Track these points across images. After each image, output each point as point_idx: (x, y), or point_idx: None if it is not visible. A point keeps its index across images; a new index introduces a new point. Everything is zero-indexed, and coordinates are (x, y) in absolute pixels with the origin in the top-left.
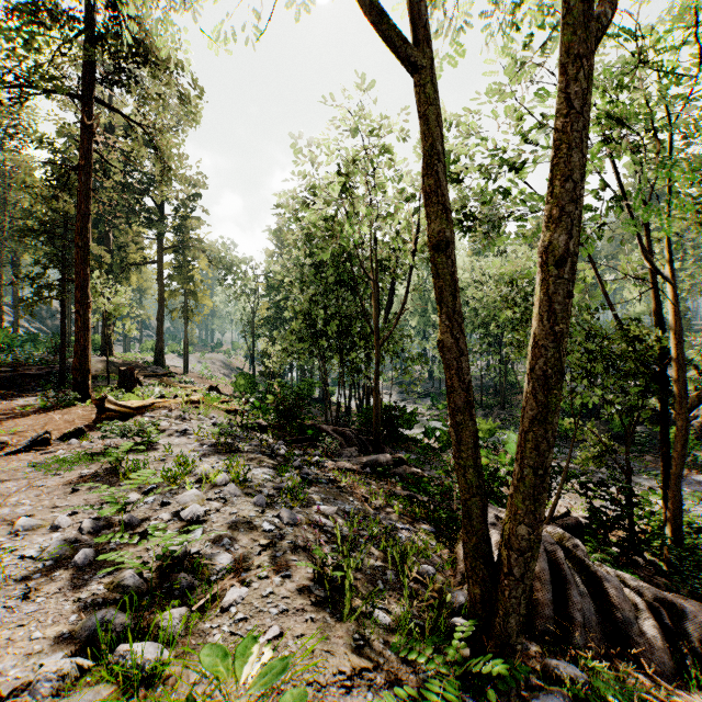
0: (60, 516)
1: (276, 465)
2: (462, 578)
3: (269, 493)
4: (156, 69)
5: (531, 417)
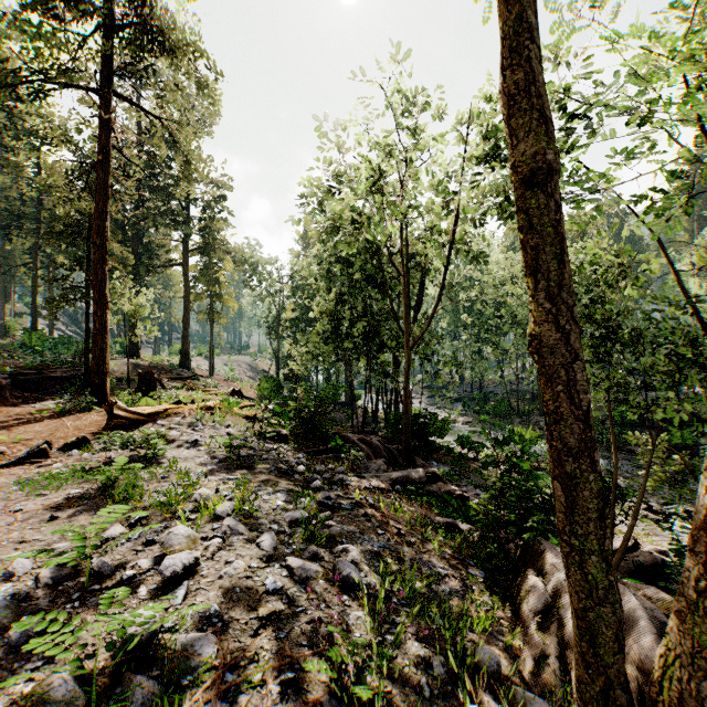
0: (17, 559)
1: (293, 486)
2: (534, 665)
3: (279, 528)
4: (174, 58)
5: None
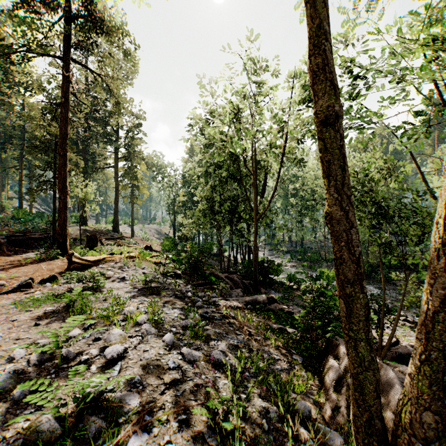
0: (16, 349)
1: (184, 305)
2: (332, 412)
3: (176, 330)
4: (109, 38)
5: (441, 296)
